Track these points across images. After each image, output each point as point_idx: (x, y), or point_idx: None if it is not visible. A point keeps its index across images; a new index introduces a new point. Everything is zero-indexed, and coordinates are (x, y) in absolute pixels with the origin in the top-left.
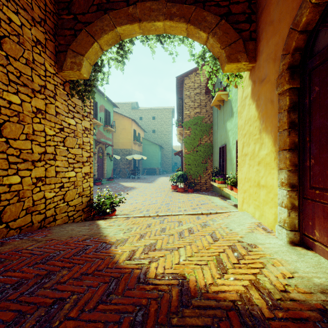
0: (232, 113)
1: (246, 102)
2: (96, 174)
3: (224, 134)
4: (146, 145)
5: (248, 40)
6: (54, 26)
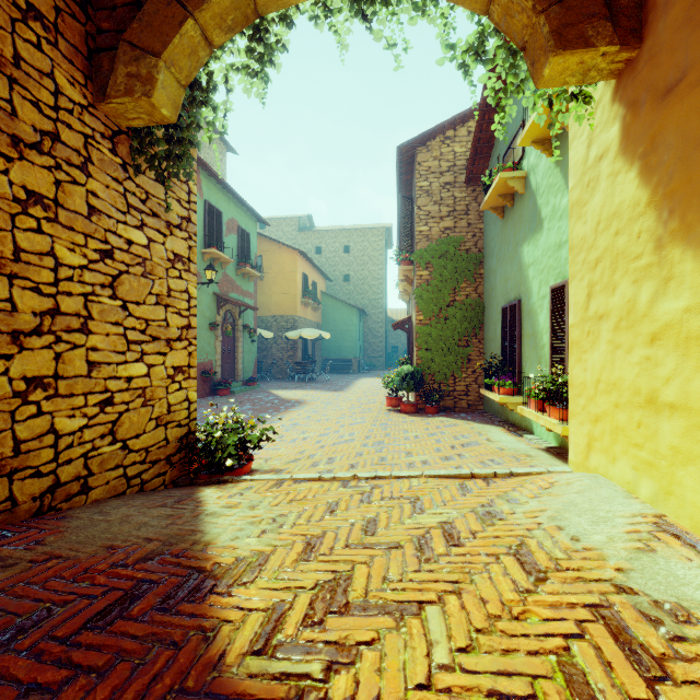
0: (539, 222)
1: (600, 170)
2: (219, 371)
3: (514, 274)
4: (331, 308)
5: None
6: None
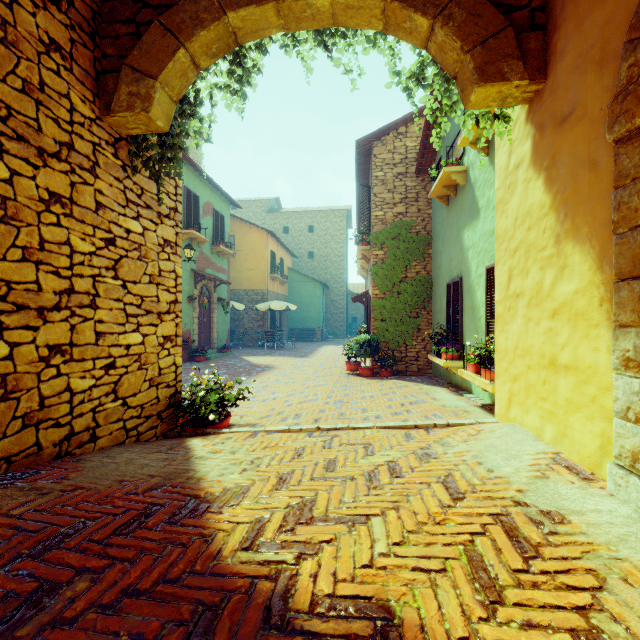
0: (477, 211)
1: (518, 176)
2: (196, 339)
3: (457, 255)
4: (296, 282)
5: (528, 30)
6: (91, 15)
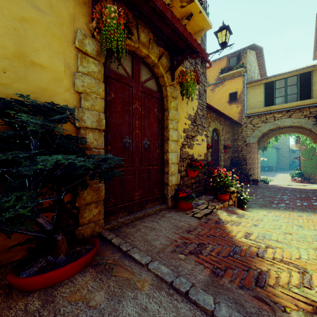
0: None
1: None
2: None
3: None
4: None
5: None
6: None
